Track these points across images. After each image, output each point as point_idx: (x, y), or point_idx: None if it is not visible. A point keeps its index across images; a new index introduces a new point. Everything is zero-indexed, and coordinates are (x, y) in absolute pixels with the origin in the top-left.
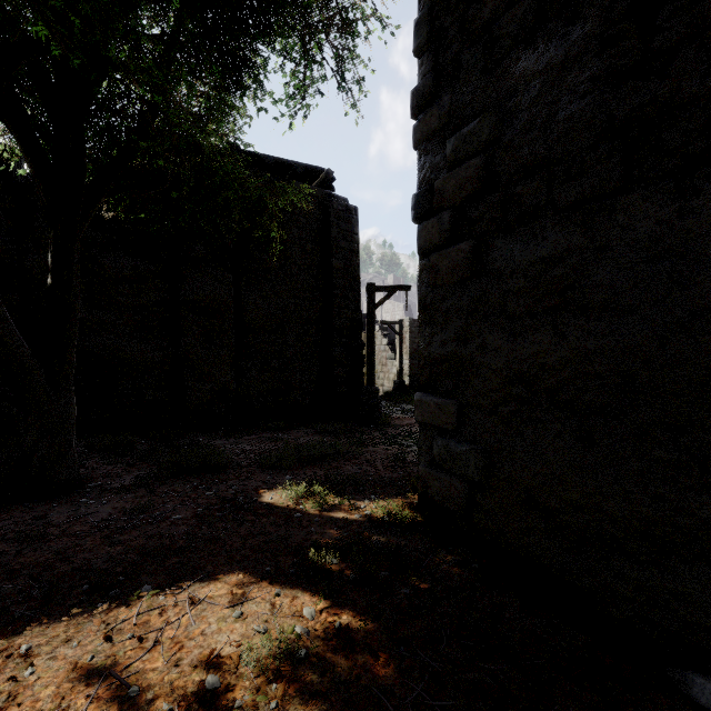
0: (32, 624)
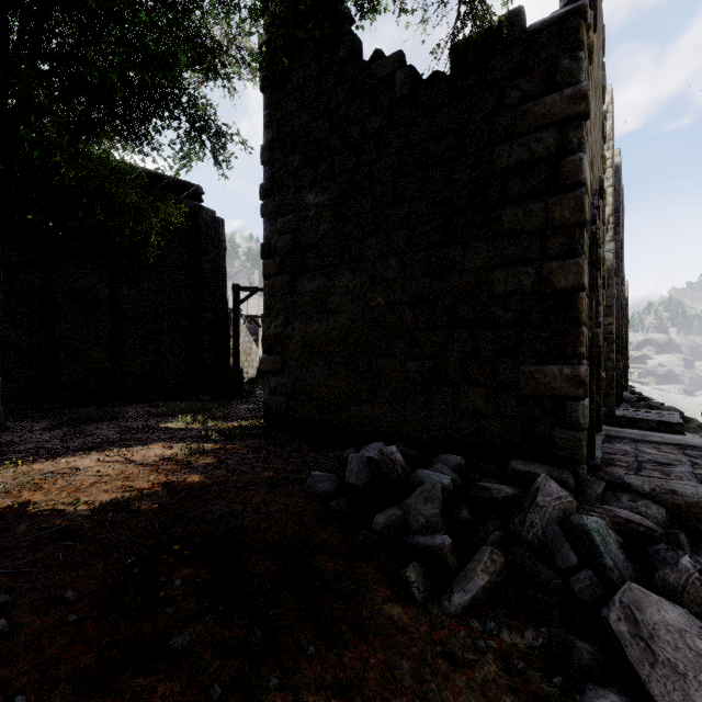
0: (59, 457)
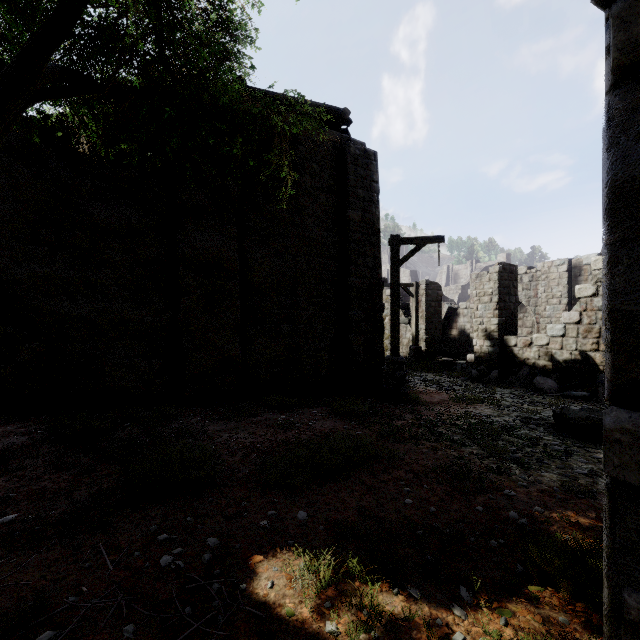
0: None
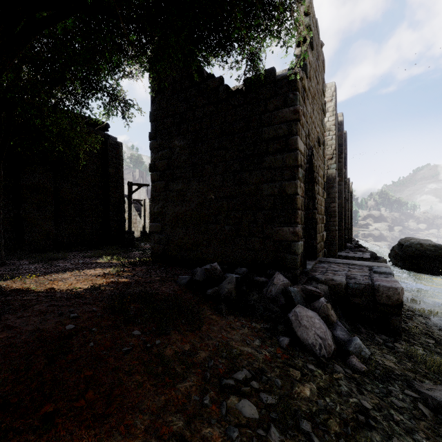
0: (50, 274)
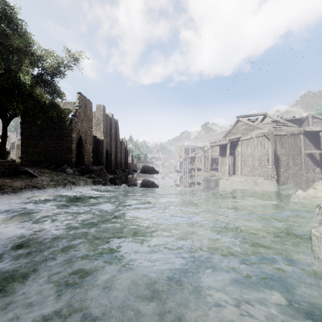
0: None
